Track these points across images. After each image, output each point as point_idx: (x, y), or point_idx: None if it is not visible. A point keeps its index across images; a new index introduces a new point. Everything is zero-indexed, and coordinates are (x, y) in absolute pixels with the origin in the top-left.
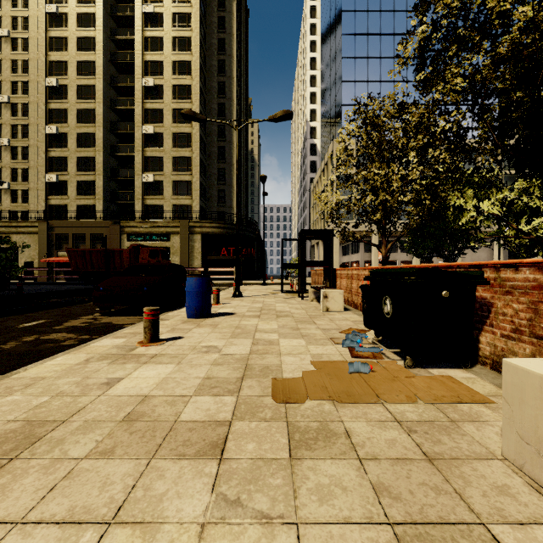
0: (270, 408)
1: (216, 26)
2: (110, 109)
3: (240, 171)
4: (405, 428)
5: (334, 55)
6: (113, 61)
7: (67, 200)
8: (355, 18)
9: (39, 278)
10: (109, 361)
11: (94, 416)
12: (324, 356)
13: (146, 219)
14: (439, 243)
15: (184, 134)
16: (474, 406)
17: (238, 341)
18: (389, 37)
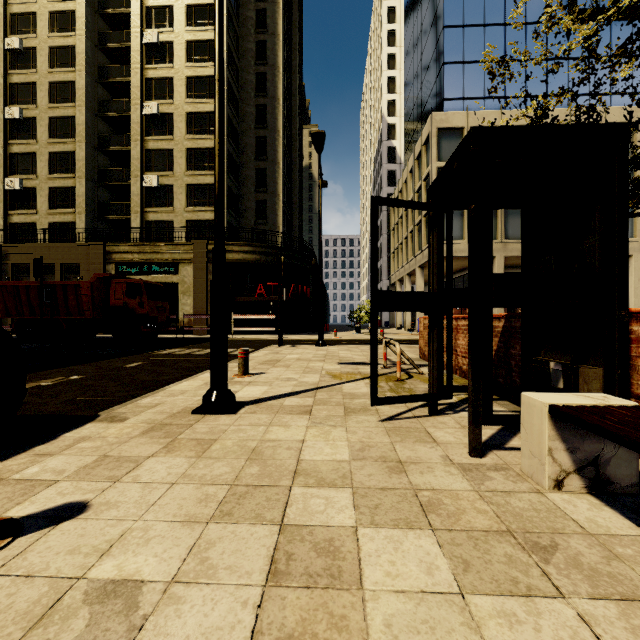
0: None
1: None
2: (98, 83)
3: (290, 178)
4: None
5: None
6: (102, 12)
7: (35, 216)
8: None
9: None
10: None
11: None
12: None
13: (143, 240)
14: None
15: (204, 114)
16: None
17: None
18: None
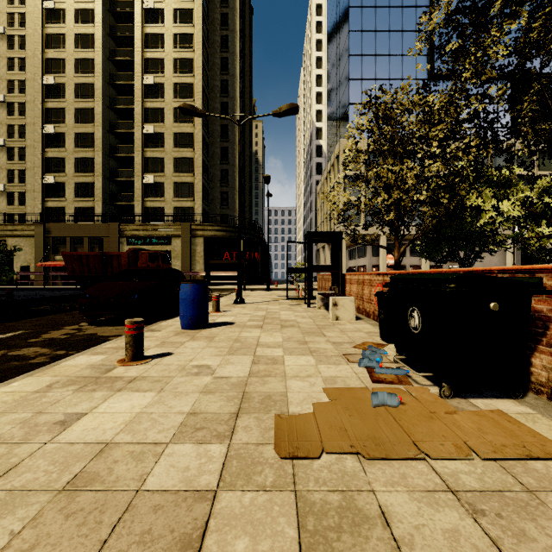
0: (271, 466)
1: (219, 23)
2: (109, 109)
3: (244, 173)
4: (466, 506)
5: (341, 53)
6: (112, 59)
7: (65, 202)
8: (362, 14)
9: (35, 283)
10: (76, 386)
11: (26, 480)
12: (338, 380)
13: (146, 222)
14: (454, 246)
15: (186, 134)
16: (551, 463)
17: (236, 359)
18: (398, 34)
